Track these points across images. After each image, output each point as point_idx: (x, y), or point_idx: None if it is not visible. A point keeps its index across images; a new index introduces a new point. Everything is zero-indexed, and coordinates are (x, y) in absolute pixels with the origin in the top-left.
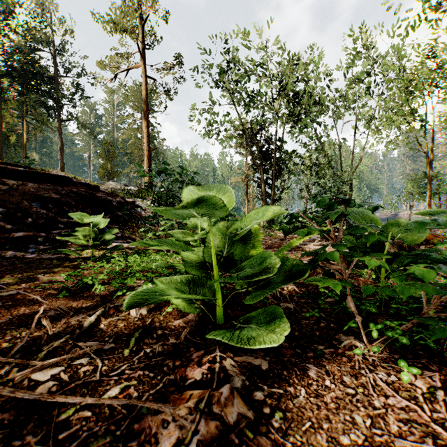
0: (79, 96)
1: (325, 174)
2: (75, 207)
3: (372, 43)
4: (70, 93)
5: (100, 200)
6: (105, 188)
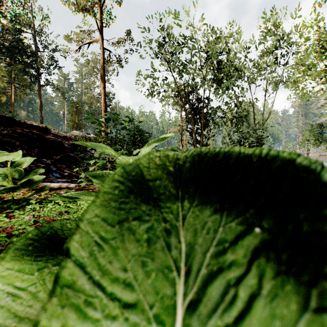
0: (54, 67)
1: (242, 125)
2: (19, 147)
3: (280, 22)
4: (47, 64)
5: (49, 141)
6: (70, 135)
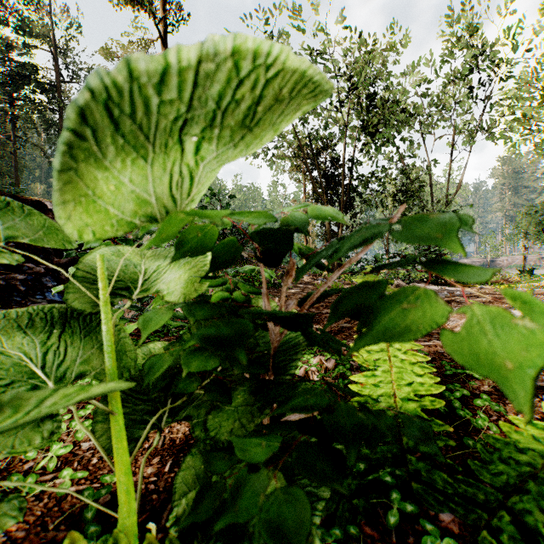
0: None
1: (412, 206)
2: None
3: (479, 24)
4: None
5: None
6: None
